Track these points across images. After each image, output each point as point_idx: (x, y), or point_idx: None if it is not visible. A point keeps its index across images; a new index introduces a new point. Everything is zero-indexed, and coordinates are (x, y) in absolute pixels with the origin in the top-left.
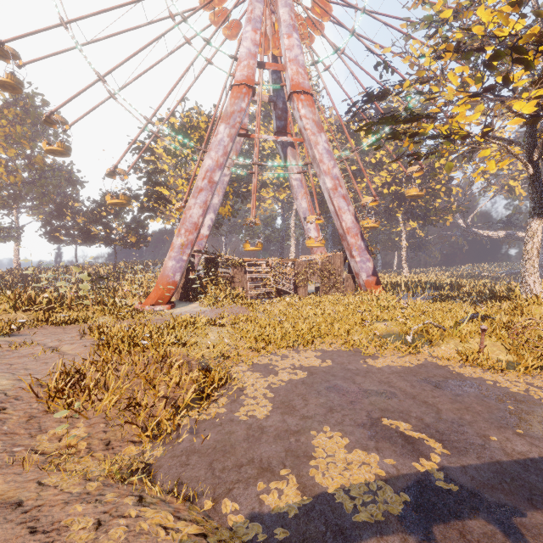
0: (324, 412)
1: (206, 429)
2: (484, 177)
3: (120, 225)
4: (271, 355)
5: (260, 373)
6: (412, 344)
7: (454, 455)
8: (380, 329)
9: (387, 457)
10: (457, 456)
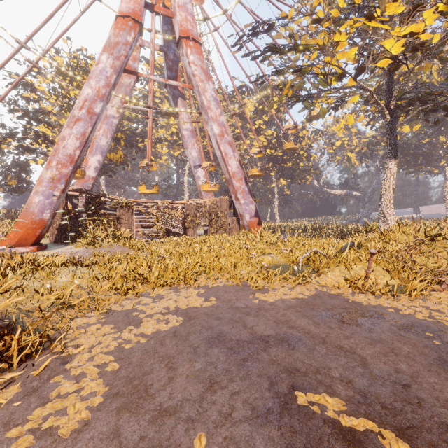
0: (200, 393)
1: None
2: (332, 147)
3: None
4: (141, 296)
5: (112, 326)
6: (300, 274)
7: None
8: (267, 261)
9: None
10: None
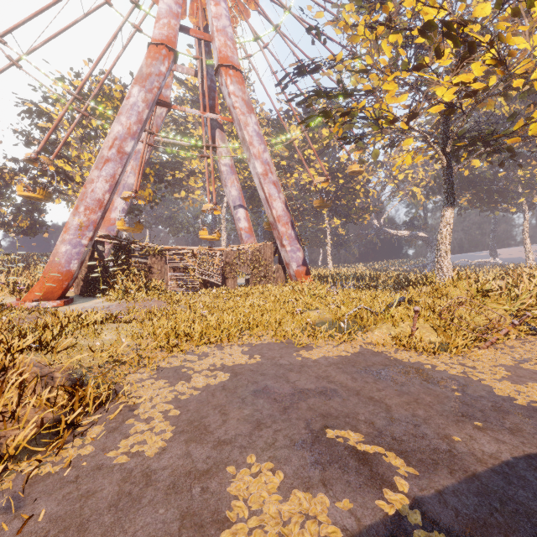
0: (249, 430)
1: (42, 496)
2: (394, 182)
3: (4, 205)
4: (186, 354)
5: (165, 381)
6: (346, 331)
7: (423, 474)
8: (313, 317)
9: (339, 497)
10: (427, 474)
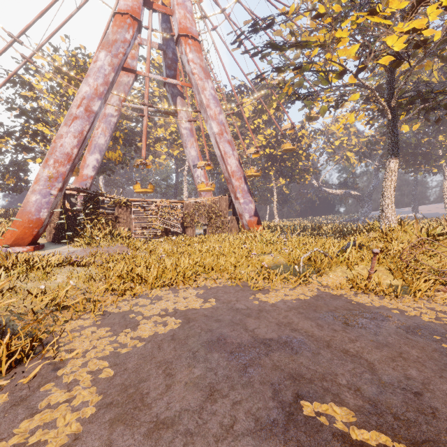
0: (199, 403)
1: None
2: (332, 147)
3: None
4: (138, 297)
5: (108, 328)
6: (301, 274)
7: None
8: (268, 260)
9: None
10: None
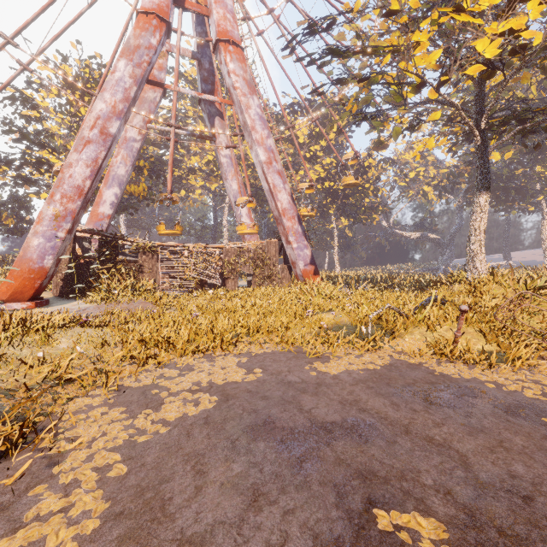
0: (239, 512)
1: None
2: (405, 180)
3: None
4: (164, 367)
5: (123, 409)
6: (370, 337)
7: None
8: (327, 320)
9: None
10: None
